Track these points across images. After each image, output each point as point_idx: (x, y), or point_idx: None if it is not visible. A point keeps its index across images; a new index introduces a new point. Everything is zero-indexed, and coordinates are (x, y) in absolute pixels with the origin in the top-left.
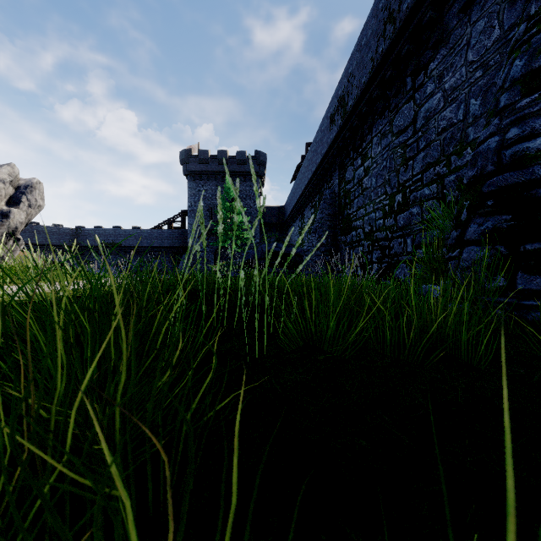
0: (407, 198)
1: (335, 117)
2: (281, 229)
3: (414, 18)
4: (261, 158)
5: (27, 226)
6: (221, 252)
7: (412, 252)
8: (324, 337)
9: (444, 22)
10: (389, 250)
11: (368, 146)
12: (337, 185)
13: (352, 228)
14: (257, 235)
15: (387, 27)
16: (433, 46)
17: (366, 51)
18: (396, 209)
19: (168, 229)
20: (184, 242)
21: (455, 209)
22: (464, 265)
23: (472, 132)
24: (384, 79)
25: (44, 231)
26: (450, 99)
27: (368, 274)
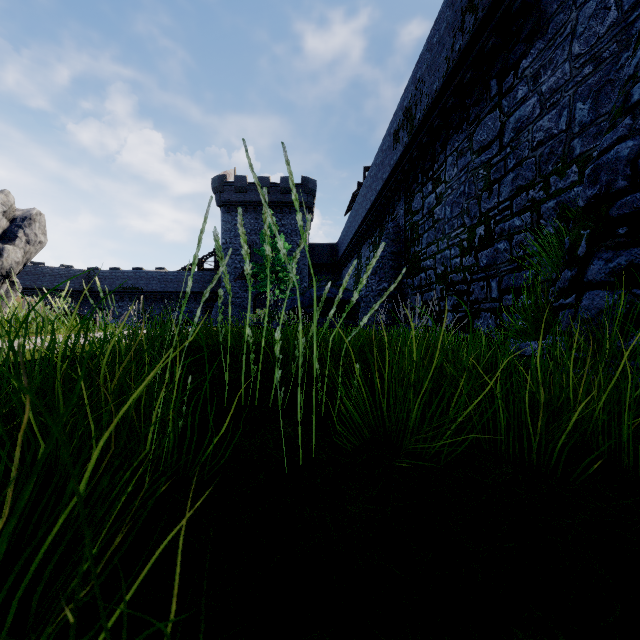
0: (492, 230)
1: (399, 133)
2: (334, 271)
3: (502, 3)
4: (310, 186)
5: (30, 267)
6: (262, 298)
7: (497, 298)
8: (403, 427)
9: (540, 7)
10: (468, 296)
11: (440, 168)
12: (402, 217)
13: (421, 269)
14: (304, 278)
15: (466, 18)
16: (526, 39)
17: (439, 50)
18: (477, 244)
19: (198, 271)
20: (218, 286)
21: (565, 241)
22: (585, 315)
23: (579, 145)
24: (461, 83)
25: (50, 273)
26: (548, 104)
27: (441, 325)
